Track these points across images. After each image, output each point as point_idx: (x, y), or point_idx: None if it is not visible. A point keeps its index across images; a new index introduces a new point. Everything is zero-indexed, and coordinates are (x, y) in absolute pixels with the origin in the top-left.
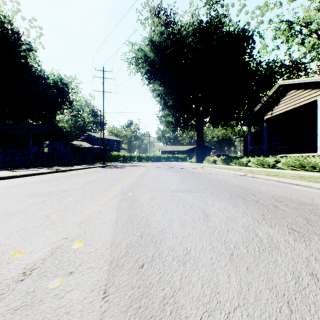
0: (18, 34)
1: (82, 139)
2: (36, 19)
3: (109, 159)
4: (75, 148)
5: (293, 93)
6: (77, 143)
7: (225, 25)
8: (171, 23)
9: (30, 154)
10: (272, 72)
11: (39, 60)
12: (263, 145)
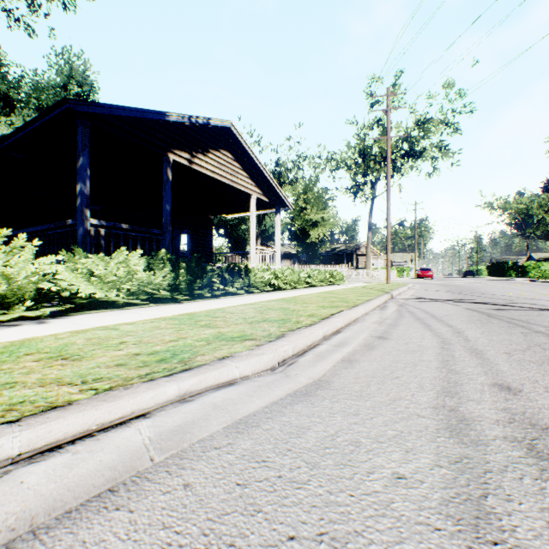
0: None
1: None
2: None
3: None
4: None
5: (231, 159)
6: None
7: None
8: None
9: None
10: None
11: None
12: (168, 231)
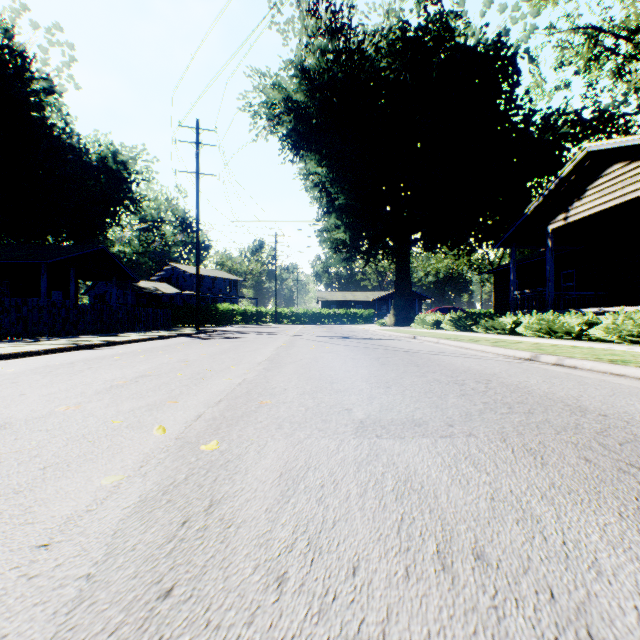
0: (24, 58)
1: (159, 278)
2: (62, 28)
3: (214, 318)
4: (144, 295)
5: (620, 169)
6: (148, 285)
7: (458, 34)
8: (342, 27)
9: (22, 308)
10: (557, 135)
11: (68, 113)
12: (546, 287)
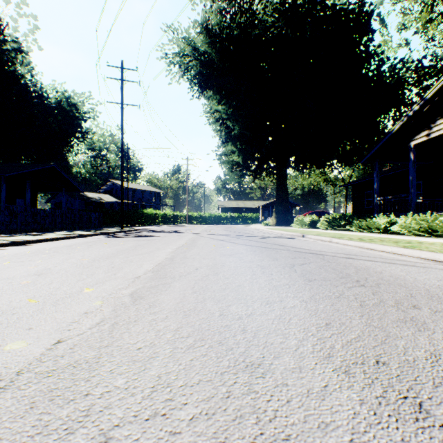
0: None
1: (103, 191)
2: (28, 3)
3: (141, 220)
4: (91, 203)
5: None
6: (94, 196)
7: None
8: None
9: None
10: (402, 79)
11: (32, 68)
12: (409, 193)
